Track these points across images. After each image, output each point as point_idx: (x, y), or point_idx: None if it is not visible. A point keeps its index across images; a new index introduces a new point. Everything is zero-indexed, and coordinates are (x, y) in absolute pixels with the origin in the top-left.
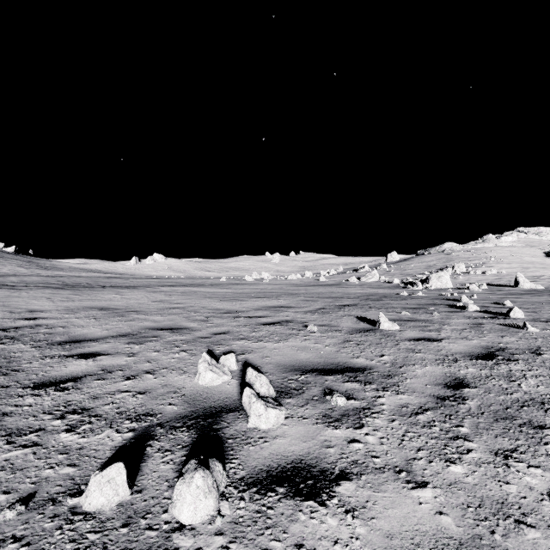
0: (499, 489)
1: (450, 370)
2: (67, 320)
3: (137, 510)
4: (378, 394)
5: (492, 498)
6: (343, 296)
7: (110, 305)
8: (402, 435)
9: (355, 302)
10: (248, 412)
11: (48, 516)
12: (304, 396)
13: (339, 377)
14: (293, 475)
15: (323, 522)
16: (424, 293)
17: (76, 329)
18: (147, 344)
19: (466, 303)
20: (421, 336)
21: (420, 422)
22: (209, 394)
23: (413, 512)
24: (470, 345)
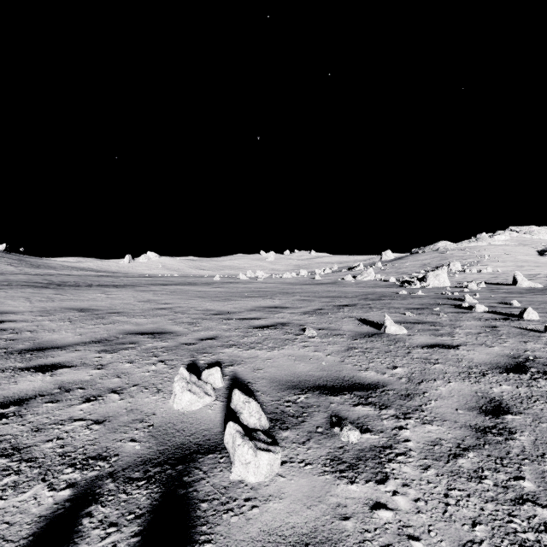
0: None
1: (481, 388)
2: (38, 324)
3: None
4: (399, 423)
5: None
6: (340, 295)
7: (92, 306)
8: (444, 494)
9: (354, 302)
10: (232, 456)
11: None
12: (305, 427)
13: (347, 398)
14: None
15: None
16: (424, 292)
17: (45, 334)
18: (121, 352)
19: (470, 303)
20: (434, 342)
21: (464, 471)
22: (184, 423)
23: None
24: (493, 354)
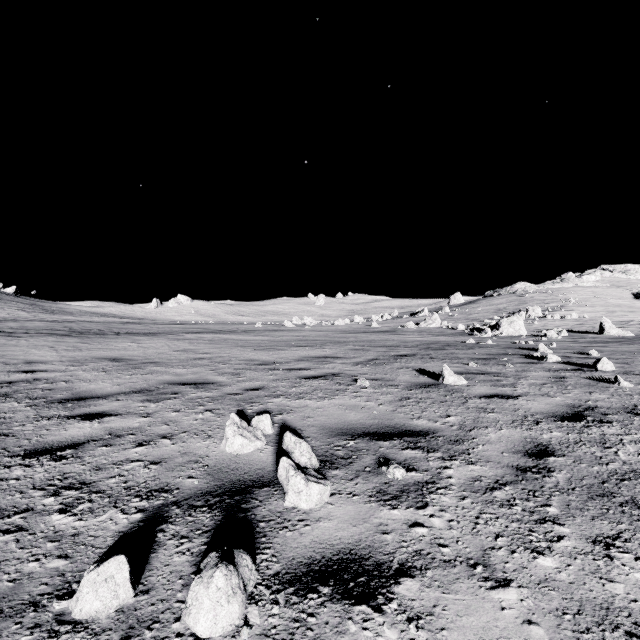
0: (602, 589)
1: (531, 434)
2: (71, 374)
3: (142, 618)
4: (444, 464)
5: (594, 602)
6: (399, 344)
7: (124, 355)
8: (476, 517)
9: (413, 352)
10: (285, 487)
11: (27, 627)
12: (354, 467)
13: (397, 443)
14: (340, 570)
15: (379, 635)
16: (495, 341)
17: (82, 384)
18: (165, 402)
19: (544, 353)
20: (493, 392)
21: (497, 500)
22: (238, 463)
23: (494, 621)
24: (553, 404)
